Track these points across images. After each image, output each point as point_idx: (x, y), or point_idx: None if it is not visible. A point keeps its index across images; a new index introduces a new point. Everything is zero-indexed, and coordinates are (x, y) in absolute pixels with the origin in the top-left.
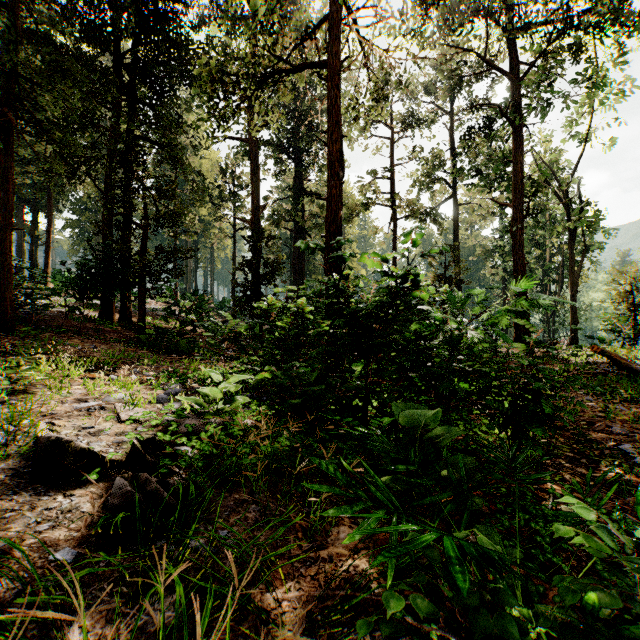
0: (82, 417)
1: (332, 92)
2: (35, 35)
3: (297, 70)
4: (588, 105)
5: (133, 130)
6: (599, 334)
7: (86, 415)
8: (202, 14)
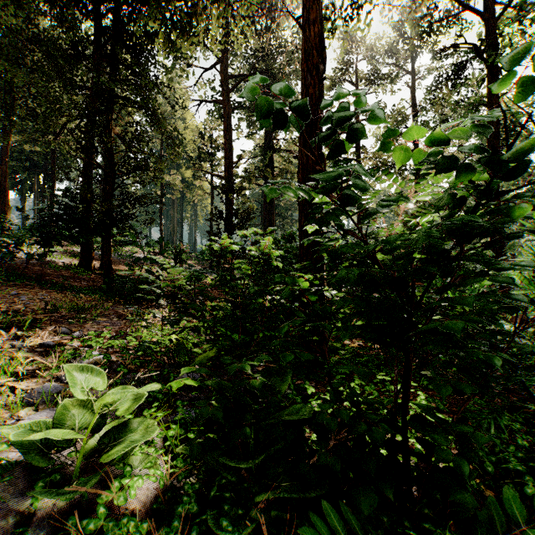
0: None
1: None
2: None
3: None
4: None
5: (113, 90)
6: None
7: None
8: None
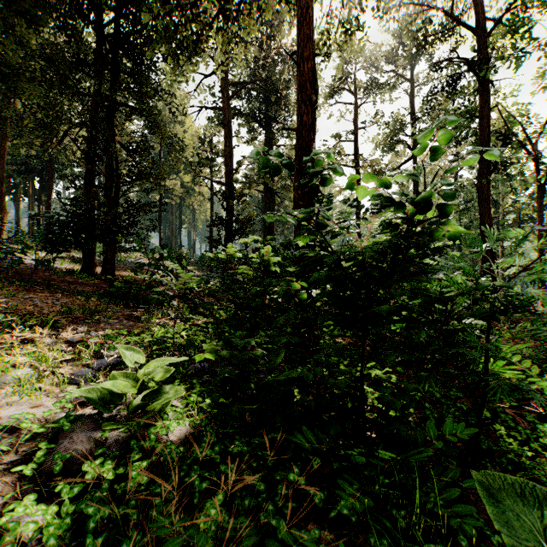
0: None
1: (303, 2)
2: None
3: None
4: None
5: (115, 97)
6: None
7: None
8: None
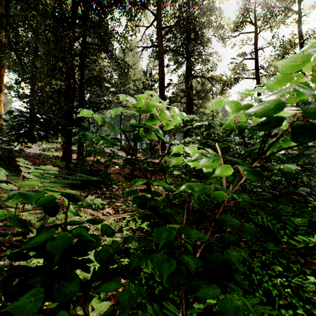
0: None
1: None
2: None
3: None
4: None
5: (85, 40)
6: None
7: None
8: None
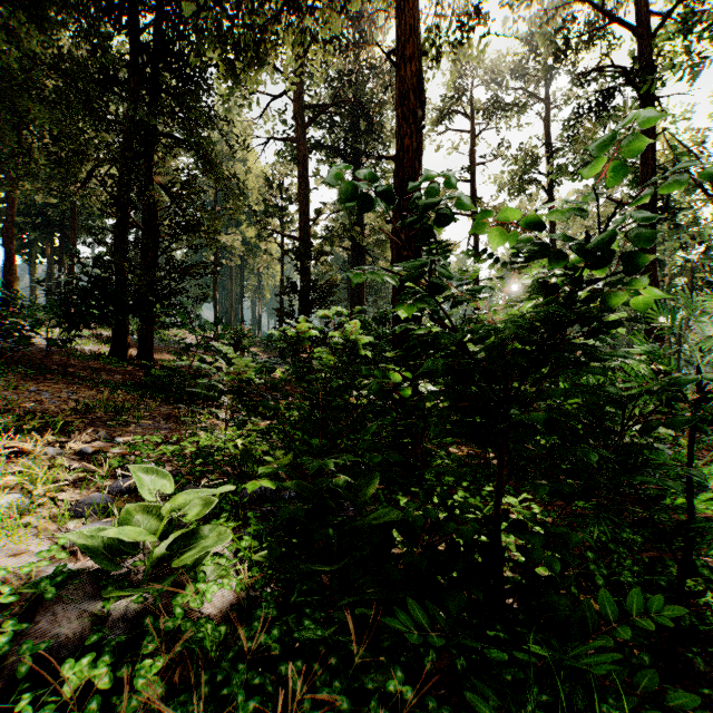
0: None
1: None
2: None
3: None
4: None
5: (154, 125)
6: None
7: None
8: None
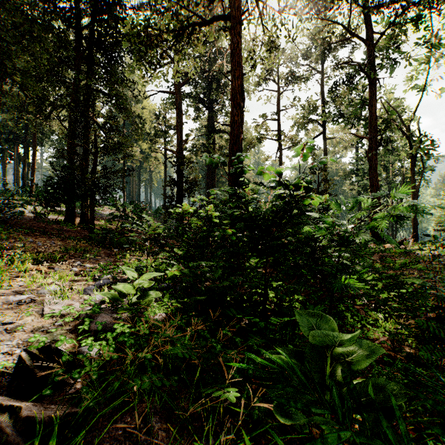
0: (9, 311)
1: (235, 38)
2: (5, 2)
3: (207, 23)
4: (427, 62)
5: (90, 84)
6: (428, 233)
7: (15, 308)
8: (141, 3)
